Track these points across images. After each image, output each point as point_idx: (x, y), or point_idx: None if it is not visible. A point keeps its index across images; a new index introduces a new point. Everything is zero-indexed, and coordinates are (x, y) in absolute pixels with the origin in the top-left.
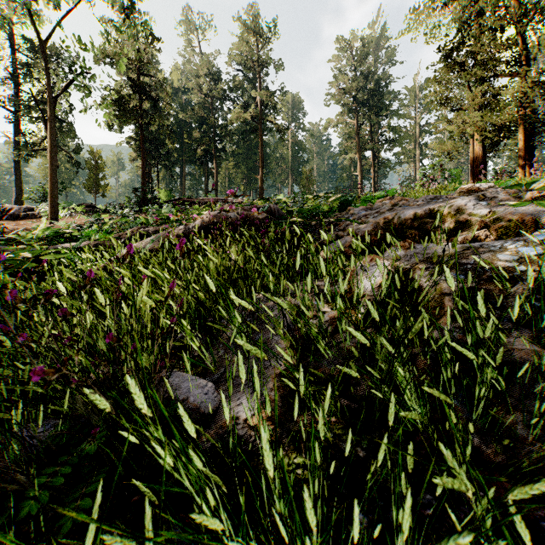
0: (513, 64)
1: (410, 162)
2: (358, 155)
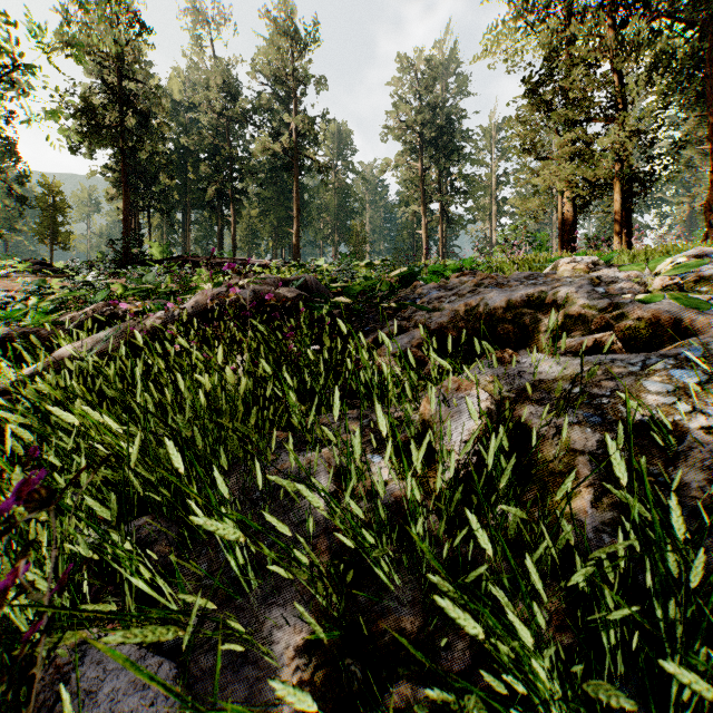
0: (609, 107)
1: (485, 220)
2: (422, 208)
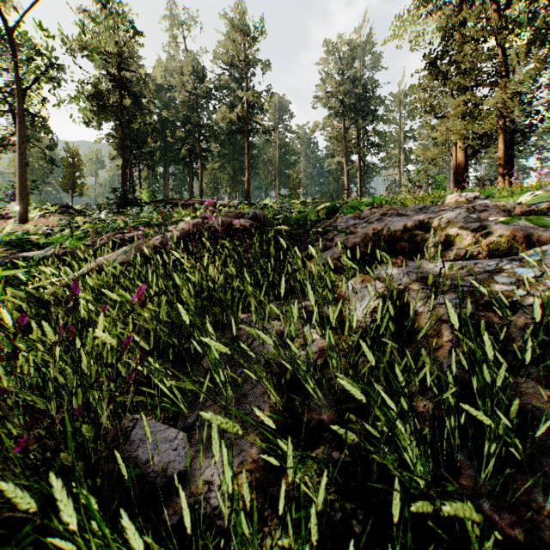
0: (494, 74)
1: (394, 166)
2: (344, 159)
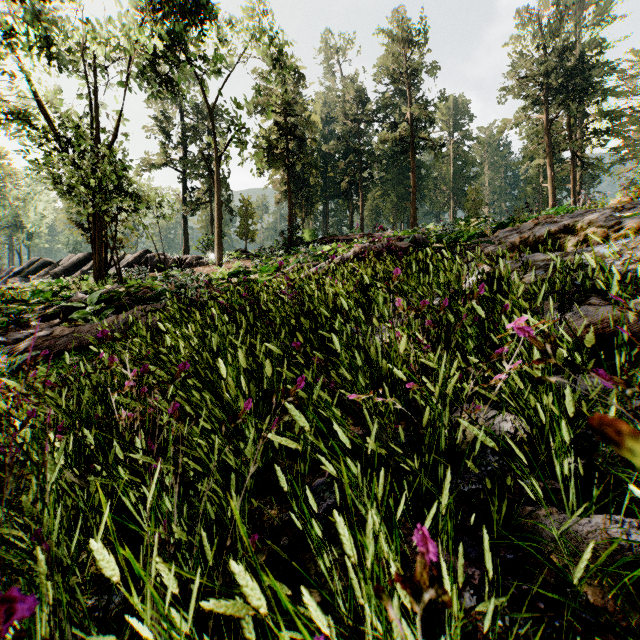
0: None
1: (637, 157)
2: (547, 160)
